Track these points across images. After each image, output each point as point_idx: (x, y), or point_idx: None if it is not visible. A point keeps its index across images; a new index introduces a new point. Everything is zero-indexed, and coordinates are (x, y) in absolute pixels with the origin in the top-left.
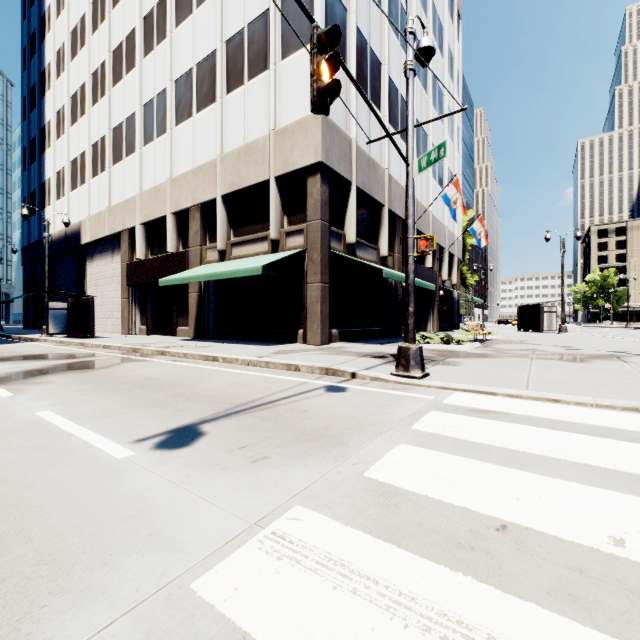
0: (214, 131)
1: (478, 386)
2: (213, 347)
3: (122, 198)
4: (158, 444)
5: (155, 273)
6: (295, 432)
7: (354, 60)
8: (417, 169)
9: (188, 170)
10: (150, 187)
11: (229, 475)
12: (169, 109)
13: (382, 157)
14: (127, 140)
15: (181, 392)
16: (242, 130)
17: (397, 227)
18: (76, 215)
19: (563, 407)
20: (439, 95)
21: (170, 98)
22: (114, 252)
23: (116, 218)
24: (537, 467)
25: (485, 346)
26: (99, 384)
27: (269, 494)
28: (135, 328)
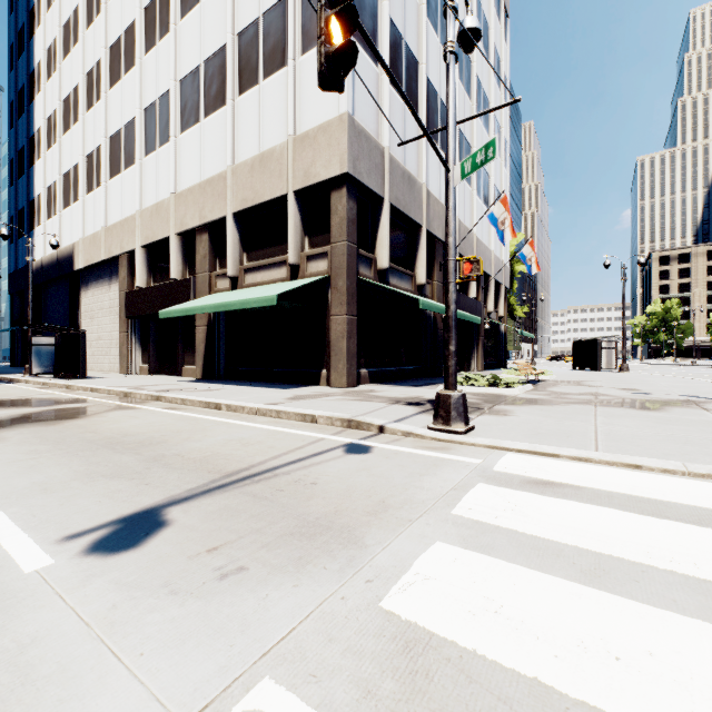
0: (224, 138)
1: (536, 445)
2: (220, 391)
3: (120, 217)
4: (95, 544)
5: (157, 303)
6: (293, 520)
7: (386, 56)
8: (459, 175)
9: (195, 184)
10: (152, 204)
11: (177, 606)
12: (173, 113)
13: (419, 170)
14: (126, 150)
15: (160, 454)
16: (256, 137)
17: (437, 251)
18: (69, 236)
19: (647, 476)
20: (484, 102)
21: (174, 101)
22: (112, 279)
23: (113, 240)
24: (634, 586)
25: (538, 389)
26: (61, 442)
27: (228, 649)
28: (135, 367)
